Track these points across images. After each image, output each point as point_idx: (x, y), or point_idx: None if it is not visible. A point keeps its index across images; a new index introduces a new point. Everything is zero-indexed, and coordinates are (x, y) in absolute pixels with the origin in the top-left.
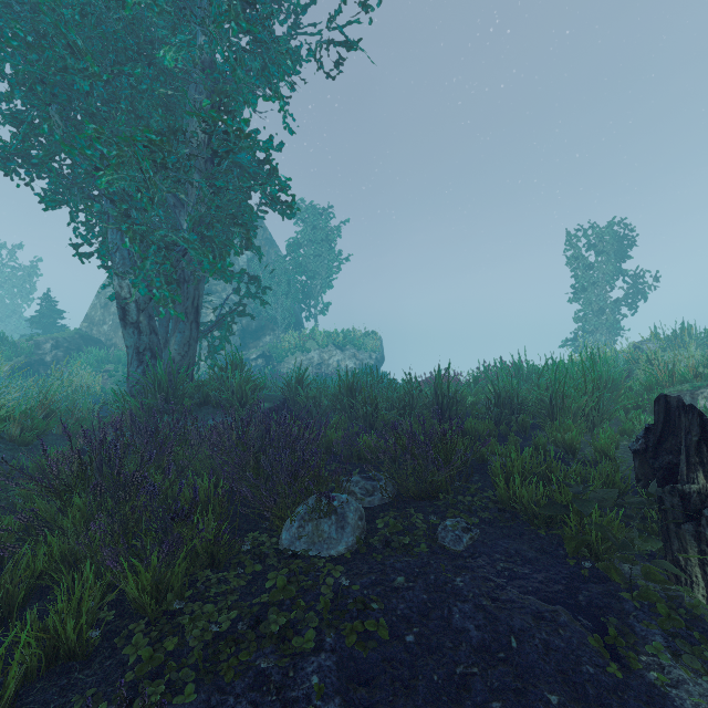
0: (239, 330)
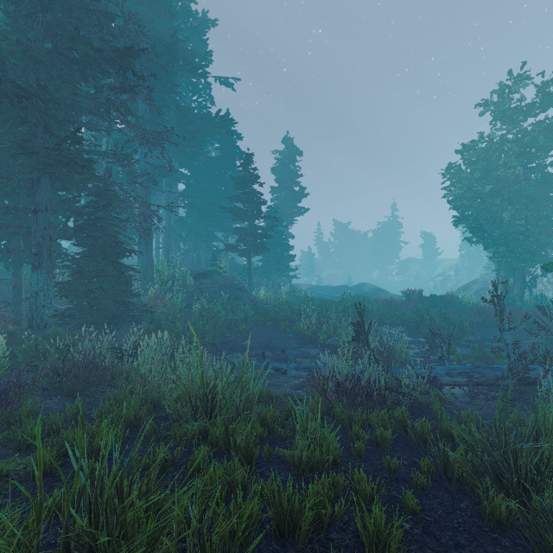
0: None
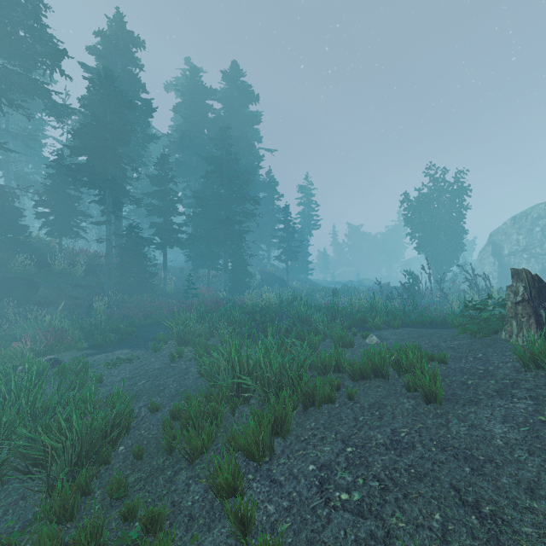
0: (539, 269)
